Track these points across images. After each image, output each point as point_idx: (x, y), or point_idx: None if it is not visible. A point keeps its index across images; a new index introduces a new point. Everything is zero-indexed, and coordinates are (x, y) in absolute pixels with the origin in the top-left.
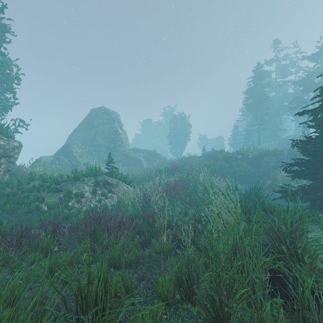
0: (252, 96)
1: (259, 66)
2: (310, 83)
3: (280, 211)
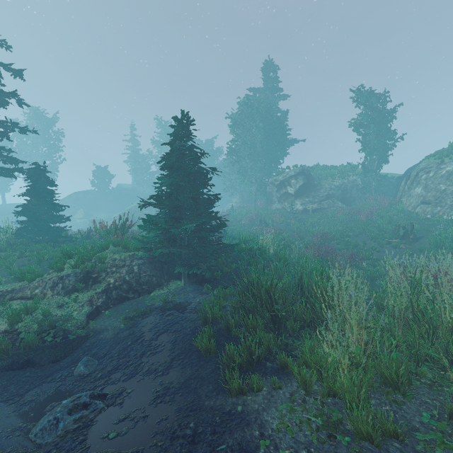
0: None
1: None
2: None
3: (245, 238)
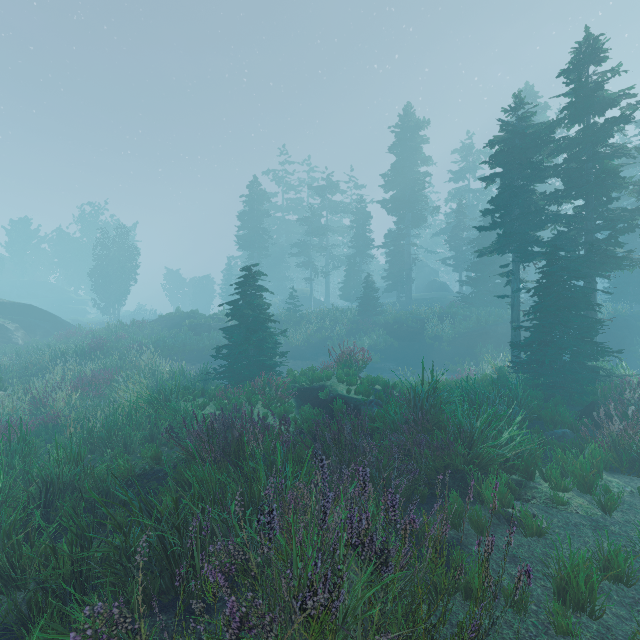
0: (246, 226)
1: (256, 182)
2: (313, 225)
3: (171, 388)
